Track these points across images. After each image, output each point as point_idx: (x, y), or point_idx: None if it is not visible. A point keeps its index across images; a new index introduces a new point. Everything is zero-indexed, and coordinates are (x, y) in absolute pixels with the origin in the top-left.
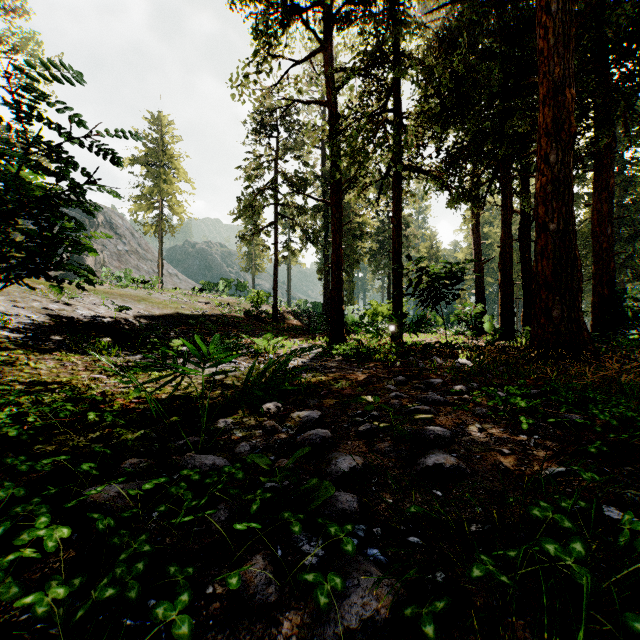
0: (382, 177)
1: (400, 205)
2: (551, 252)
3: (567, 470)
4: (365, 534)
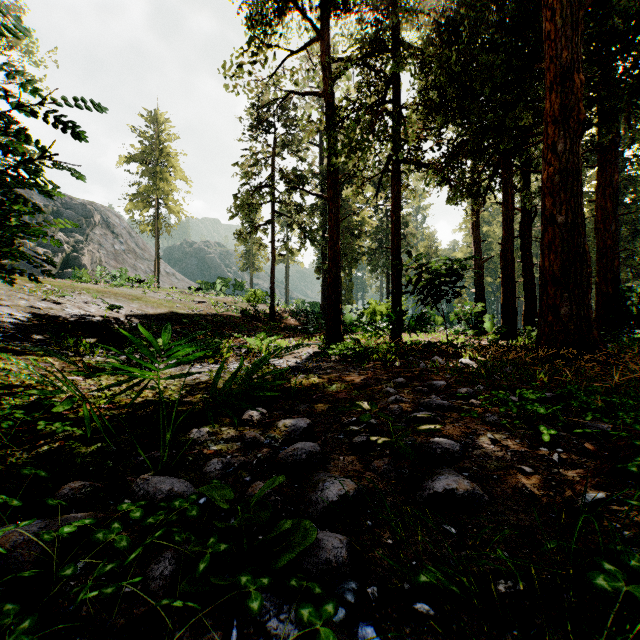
0: (381, 172)
1: (399, 200)
2: (559, 246)
3: (607, 496)
4: (356, 598)
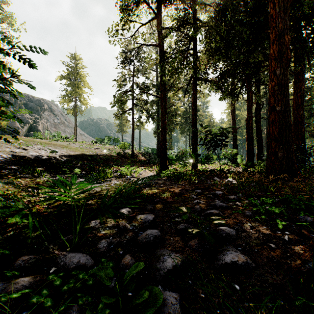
0: (187, 84)
1: (196, 98)
2: (277, 122)
3: None
4: None
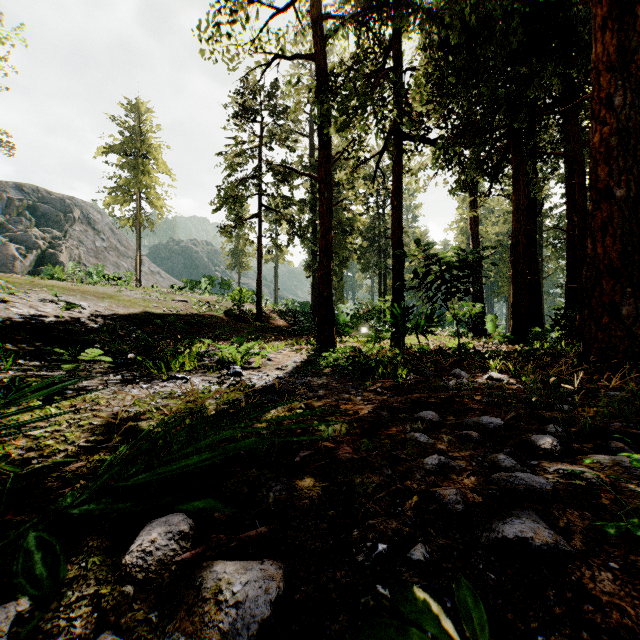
0: (379, 152)
1: (401, 182)
2: (617, 227)
3: None
4: None
